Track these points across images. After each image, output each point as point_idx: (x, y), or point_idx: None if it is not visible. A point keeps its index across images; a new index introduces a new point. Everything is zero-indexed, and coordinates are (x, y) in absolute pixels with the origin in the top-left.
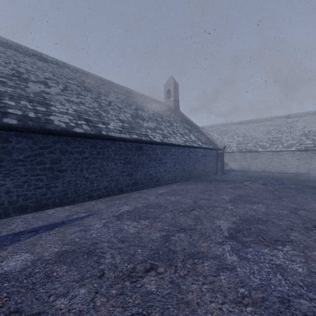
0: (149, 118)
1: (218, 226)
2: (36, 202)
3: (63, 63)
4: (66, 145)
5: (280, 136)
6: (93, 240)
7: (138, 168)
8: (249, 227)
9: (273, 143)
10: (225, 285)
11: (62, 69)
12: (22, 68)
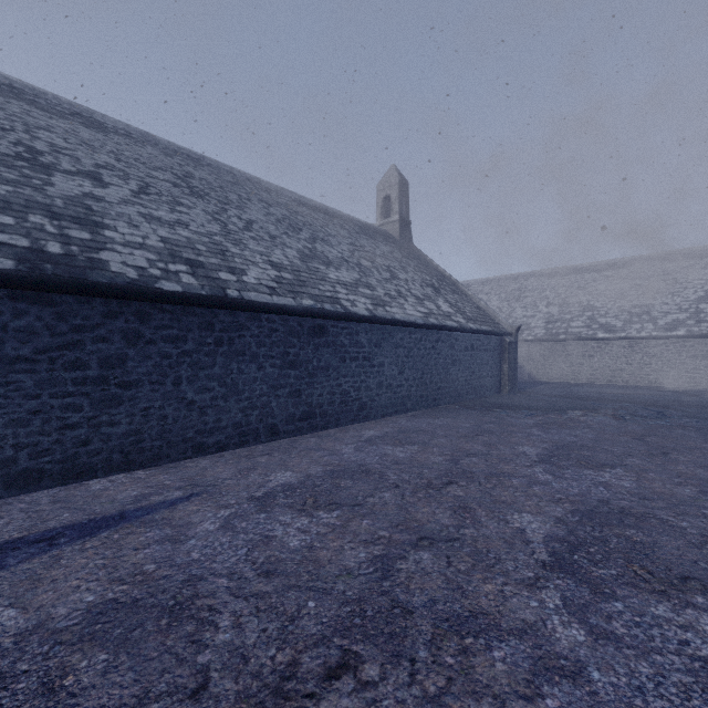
0: (343, 260)
1: (519, 530)
2: (64, 461)
3: (143, 135)
4: (139, 322)
5: (648, 302)
6: (192, 568)
7: (316, 377)
8: (602, 536)
9: (633, 319)
10: None
11: (139, 148)
12: (43, 143)
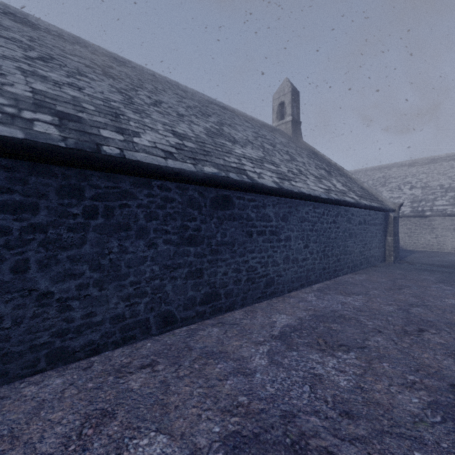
0: (248, 141)
1: None
2: None
3: (75, 38)
4: None
5: None
6: None
7: (220, 254)
8: None
9: None
10: None
11: (66, 44)
12: None
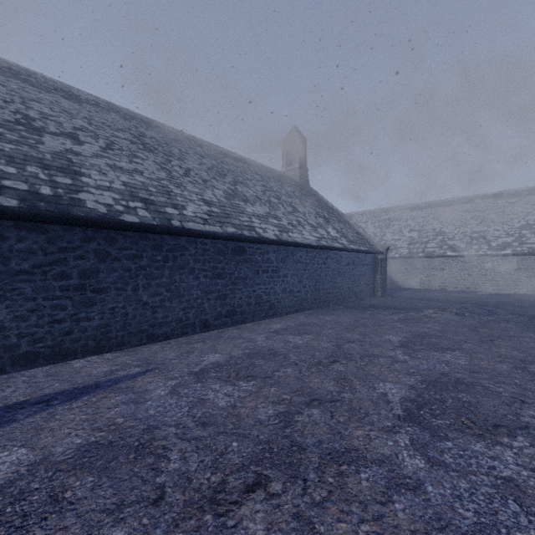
0: (257, 198)
1: (383, 394)
2: (53, 346)
3: (108, 104)
4: (107, 245)
5: (484, 229)
6: (149, 421)
7: (237, 285)
8: (441, 398)
9: (473, 242)
10: (406, 524)
11: (105, 114)
12: (35, 111)
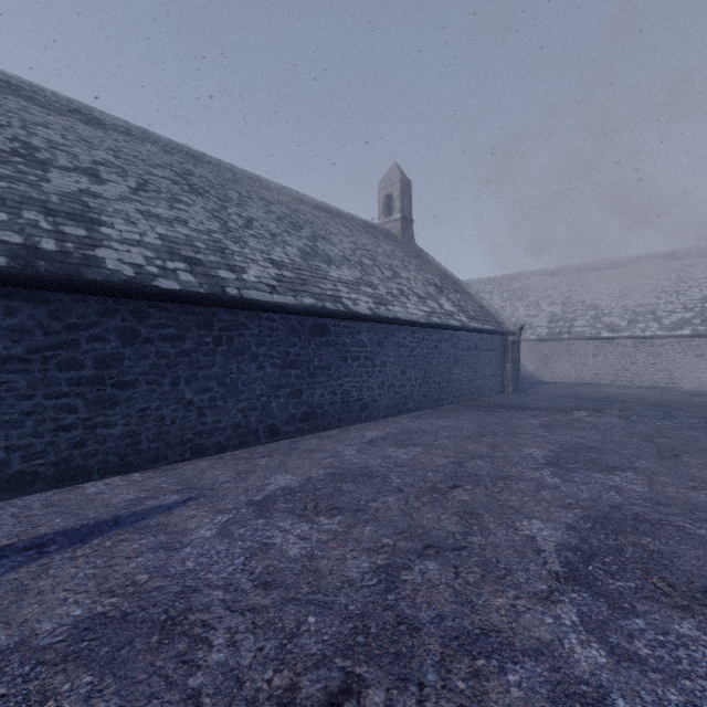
0: (344, 258)
1: (529, 538)
2: (58, 463)
3: (143, 132)
4: (135, 321)
5: (652, 301)
6: (186, 579)
7: (317, 377)
8: (617, 544)
9: (637, 318)
10: None
11: (139, 145)
12: (40, 139)
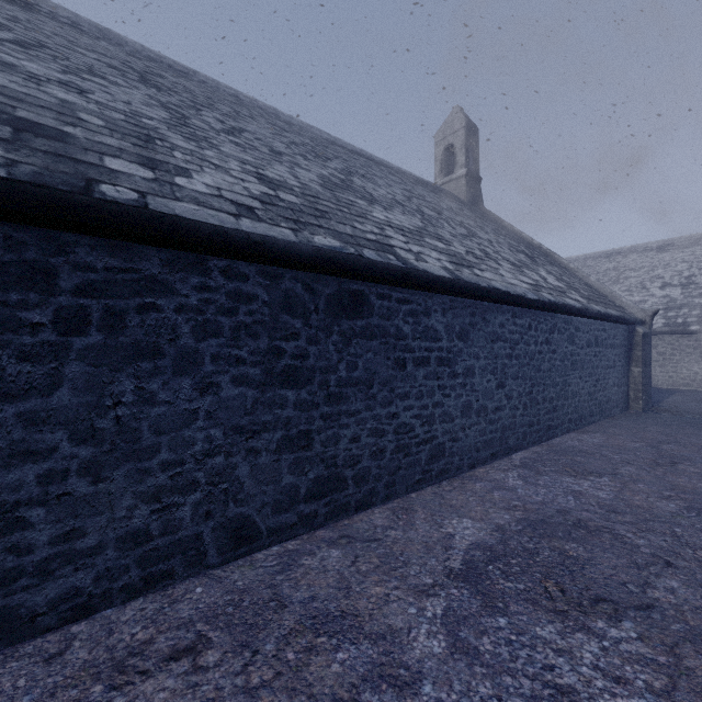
0: (395, 202)
1: None
2: None
3: (101, 31)
4: None
5: None
6: None
7: (346, 402)
8: None
9: None
10: None
11: (82, 36)
12: None
